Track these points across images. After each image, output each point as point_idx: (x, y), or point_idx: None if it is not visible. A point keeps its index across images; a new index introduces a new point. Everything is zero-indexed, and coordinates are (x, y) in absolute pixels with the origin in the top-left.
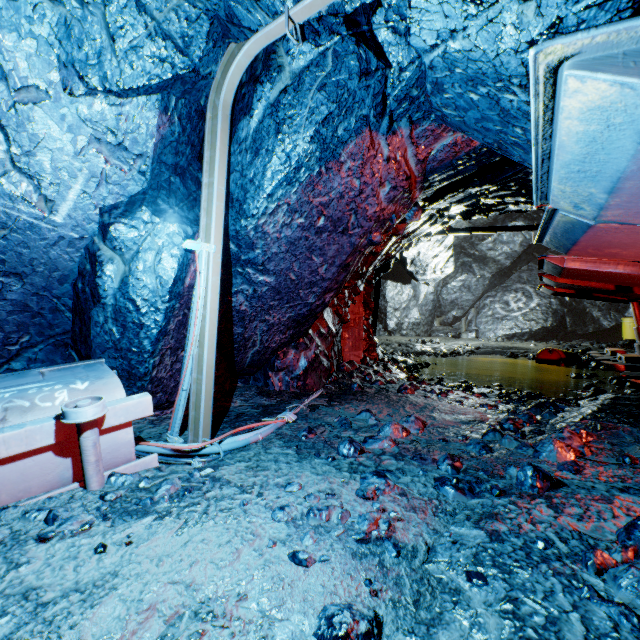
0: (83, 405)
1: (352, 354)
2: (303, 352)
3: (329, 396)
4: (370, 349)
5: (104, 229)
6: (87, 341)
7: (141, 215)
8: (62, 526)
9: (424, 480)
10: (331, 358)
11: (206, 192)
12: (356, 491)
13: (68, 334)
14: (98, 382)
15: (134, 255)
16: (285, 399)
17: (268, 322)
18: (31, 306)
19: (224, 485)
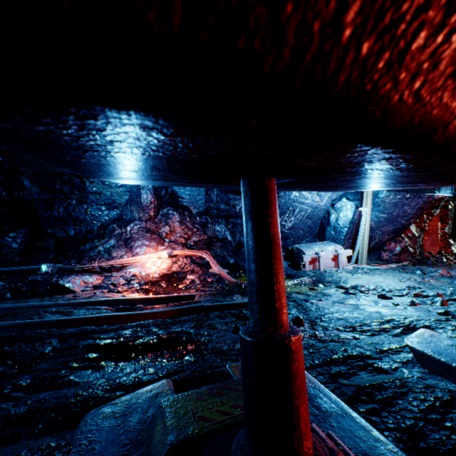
0: (339, 249)
1: (430, 248)
2: (398, 244)
3: (412, 264)
4: (445, 247)
5: (332, 205)
6: (323, 236)
7: (342, 200)
8: (341, 271)
9: (447, 280)
10: (414, 248)
11: (365, 193)
12: (419, 277)
13: (316, 234)
14: (335, 246)
15: (340, 211)
16: (389, 262)
17: (382, 231)
18: (310, 226)
19: (375, 273)
